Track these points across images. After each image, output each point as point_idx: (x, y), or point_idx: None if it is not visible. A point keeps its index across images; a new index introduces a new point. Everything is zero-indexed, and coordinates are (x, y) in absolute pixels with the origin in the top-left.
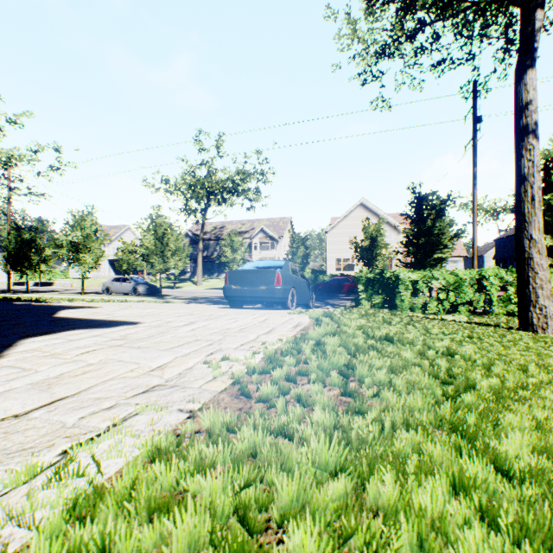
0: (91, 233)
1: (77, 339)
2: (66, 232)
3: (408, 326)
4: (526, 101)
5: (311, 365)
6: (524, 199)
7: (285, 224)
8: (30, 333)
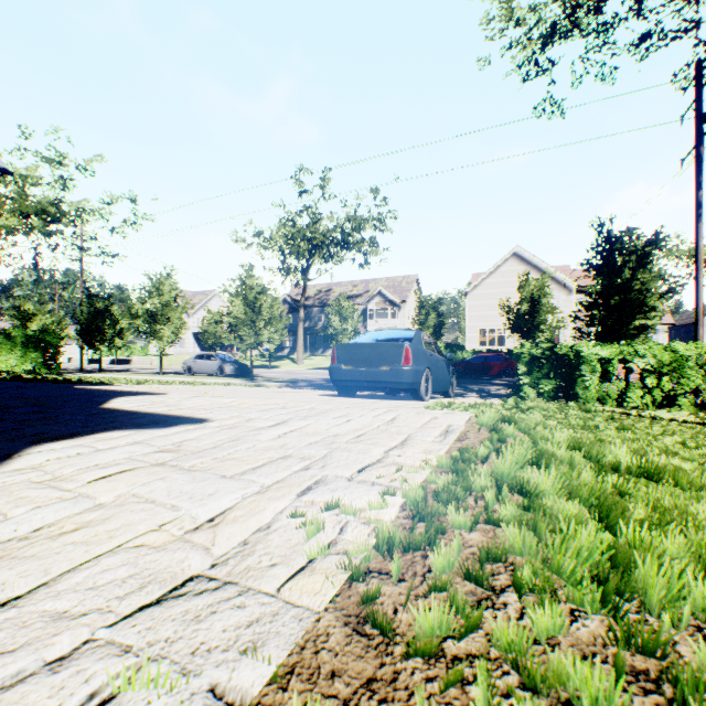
0: (170, 300)
1: (107, 448)
2: (142, 298)
3: (623, 432)
4: None
5: (509, 535)
6: None
7: (409, 284)
8: (51, 435)
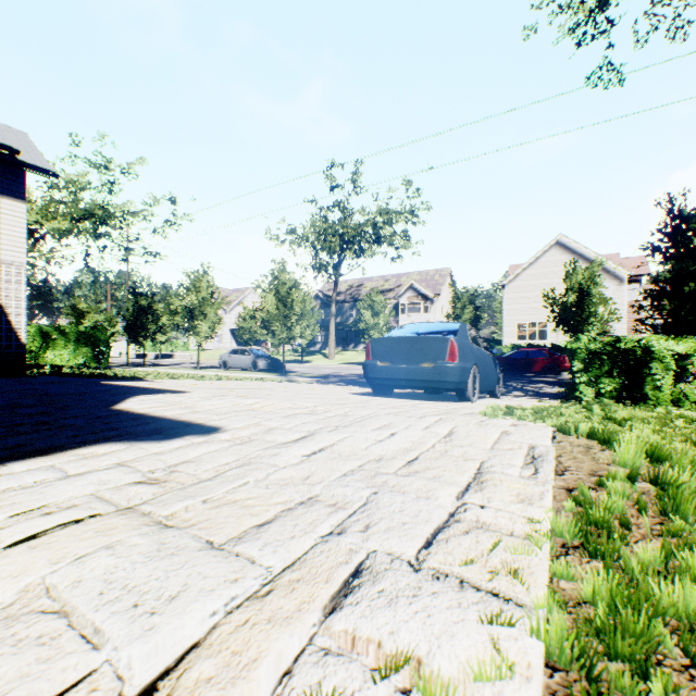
0: (207, 297)
1: (78, 473)
2: (180, 295)
3: None
4: None
5: None
6: None
7: (442, 277)
8: (27, 449)
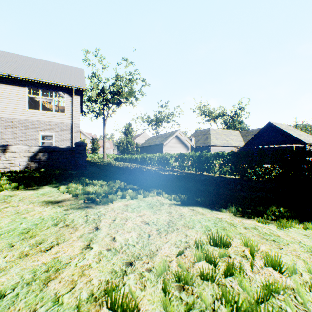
0: None
1: None
2: None
3: None
4: (104, 132)
5: None
6: (104, 145)
7: None
8: None
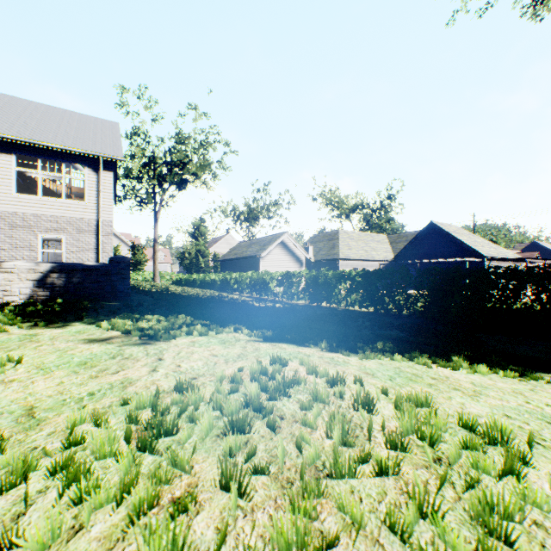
0: None
1: None
2: None
3: None
4: (156, 234)
5: None
6: (155, 257)
7: None
8: None
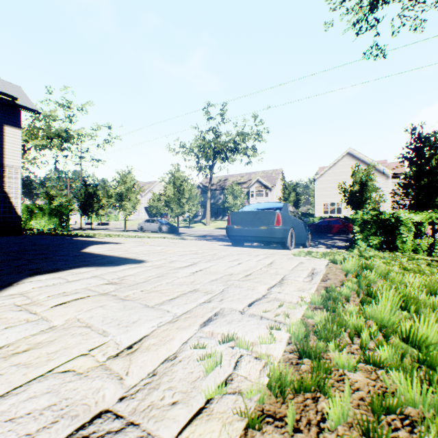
0: (130, 187)
1: (74, 280)
2: (114, 186)
3: None
4: None
5: (399, 384)
6: None
7: (277, 174)
8: (43, 270)
